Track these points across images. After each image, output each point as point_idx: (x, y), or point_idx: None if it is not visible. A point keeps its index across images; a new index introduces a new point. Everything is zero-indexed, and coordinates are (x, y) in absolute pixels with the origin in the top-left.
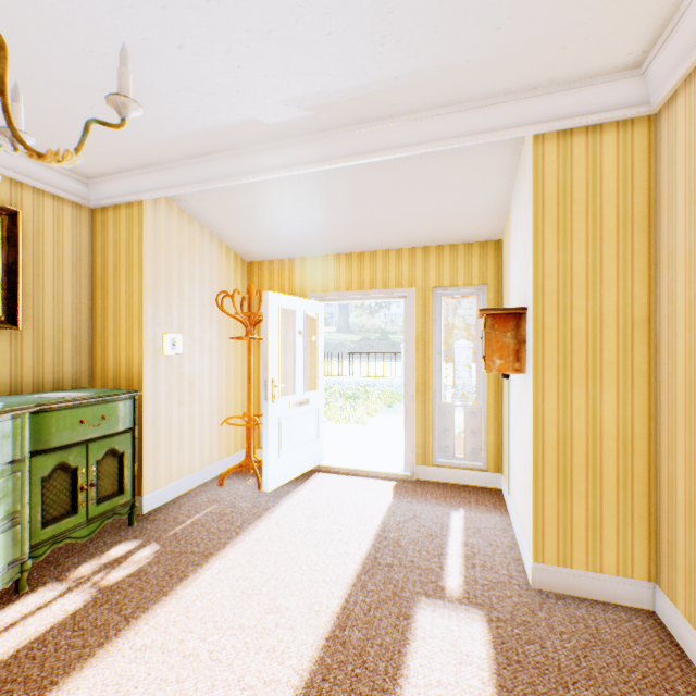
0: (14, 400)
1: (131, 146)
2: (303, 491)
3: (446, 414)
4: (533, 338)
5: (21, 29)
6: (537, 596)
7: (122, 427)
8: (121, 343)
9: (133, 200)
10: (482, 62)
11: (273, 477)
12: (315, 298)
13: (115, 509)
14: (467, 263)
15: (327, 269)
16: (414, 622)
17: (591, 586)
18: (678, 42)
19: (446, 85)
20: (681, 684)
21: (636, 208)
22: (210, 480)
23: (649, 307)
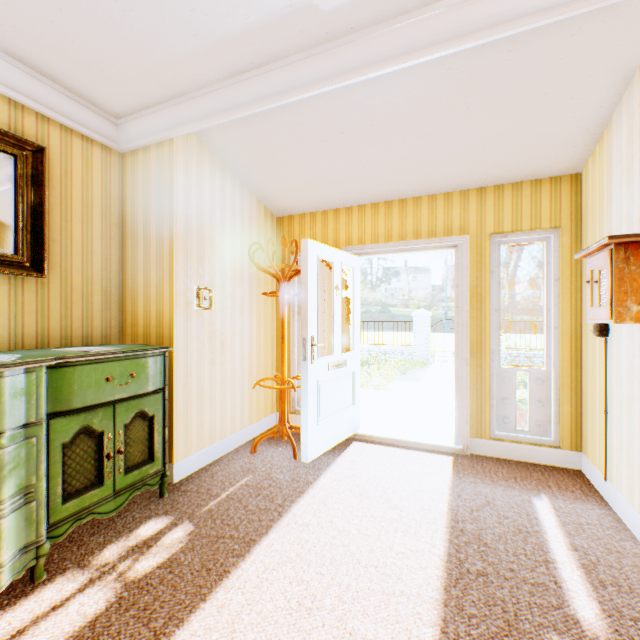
0: (34, 353)
1: (161, 63)
2: (344, 462)
3: (505, 380)
4: None
5: None
6: None
7: (151, 387)
8: (151, 295)
9: (163, 139)
10: None
11: (311, 447)
12: (350, 252)
13: (144, 479)
14: (533, 204)
15: (364, 220)
16: None
17: None
18: None
19: None
20: None
21: None
22: (241, 445)
23: None
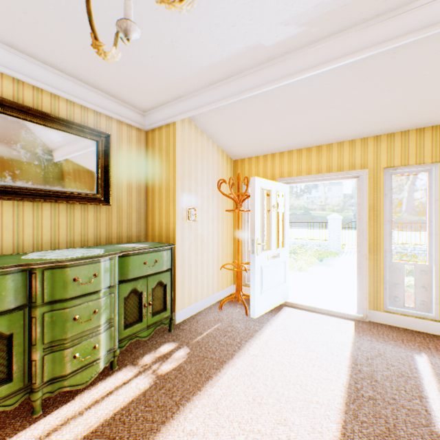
0: (109, 248)
1: (171, 83)
2: (278, 320)
3: (396, 271)
4: None
5: (116, 2)
6: None
7: (165, 268)
8: (162, 213)
9: (169, 122)
10: None
11: (257, 308)
12: (282, 182)
13: (161, 320)
14: (418, 145)
15: (291, 160)
16: None
17: None
18: None
19: None
20: None
21: None
22: (212, 304)
23: None
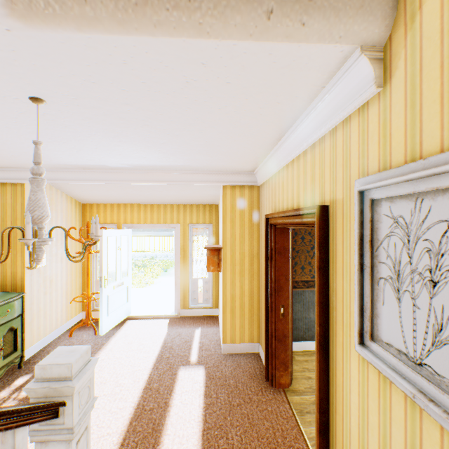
0: None
1: (26, 163)
2: (122, 331)
3: (195, 283)
4: (223, 261)
5: None
6: (224, 356)
7: (17, 314)
8: (7, 264)
9: (17, 182)
10: (203, 166)
11: (105, 327)
12: (126, 226)
13: (13, 360)
14: (204, 213)
15: (134, 211)
16: (178, 375)
17: (241, 348)
18: (260, 173)
19: (190, 168)
20: (259, 371)
21: (254, 216)
22: (62, 334)
23: (258, 250)
